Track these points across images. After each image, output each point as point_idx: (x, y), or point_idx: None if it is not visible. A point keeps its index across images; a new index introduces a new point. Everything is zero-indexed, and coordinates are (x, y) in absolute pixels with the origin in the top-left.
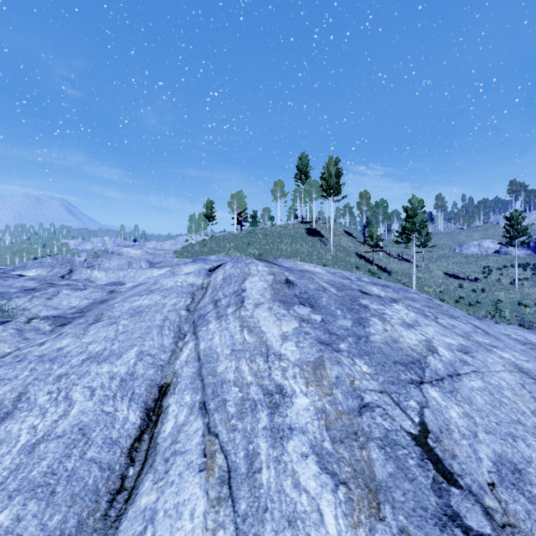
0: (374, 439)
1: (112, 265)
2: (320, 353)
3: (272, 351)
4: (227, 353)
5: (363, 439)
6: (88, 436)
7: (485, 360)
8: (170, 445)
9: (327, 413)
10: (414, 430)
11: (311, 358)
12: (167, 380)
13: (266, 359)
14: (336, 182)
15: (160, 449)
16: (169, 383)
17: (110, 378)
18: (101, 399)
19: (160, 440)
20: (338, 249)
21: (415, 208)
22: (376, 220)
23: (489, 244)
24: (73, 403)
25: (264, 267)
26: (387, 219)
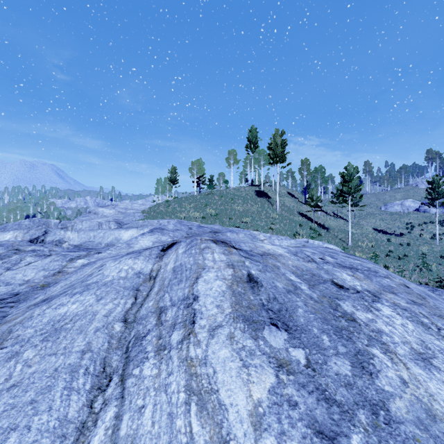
0: None
1: (84, 227)
2: None
3: None
4: None
5: None
6: None
7: None
8: None
9: None
10: None
11: None
12: None
13: None
14: (281, 152)
15: None
16: None
17: None
18: None
19: None
20: (283, 208)
21: (351, 174)
22: (315, 184)
23: (410, 203)
24: None
25: (221, 255)
26: (324, 182)
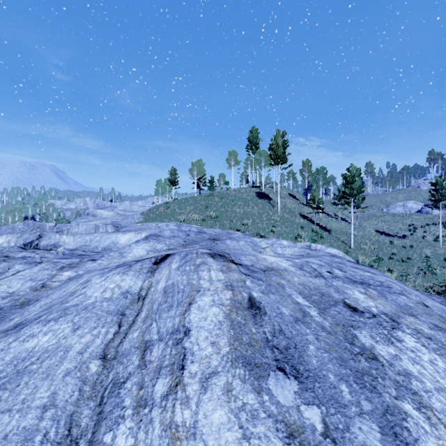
0: None
1: (80, 230)
2: None
3: None
4: None
5: None
6: None
7: None
8: None
9: None
10: None
11: None
12: None
13: None
14: (282, 153)
15: None
16: None
17: None
18: None
19: None
20: (285, 210)
21: (353, 176)
22: (317, 185)
23: (412, 204)
24: None
25: (218, 272)
26: (326, 184)
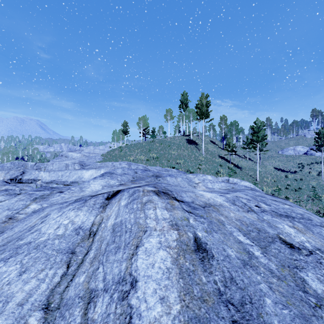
0: None
1: (54, 168)
2: None
3: None
4: None
5: None
6: None
7: None
8: None
9: None
10: None
11: None
12: None
13: None
14: (206, 110)
15: None
16: None
17: None
18: None
19: None
20: (207, 152)
21: (259, 127)
22: (231, 134)
23: (300, 148)
24: None
25: (163, 210)
26: (238, 133)
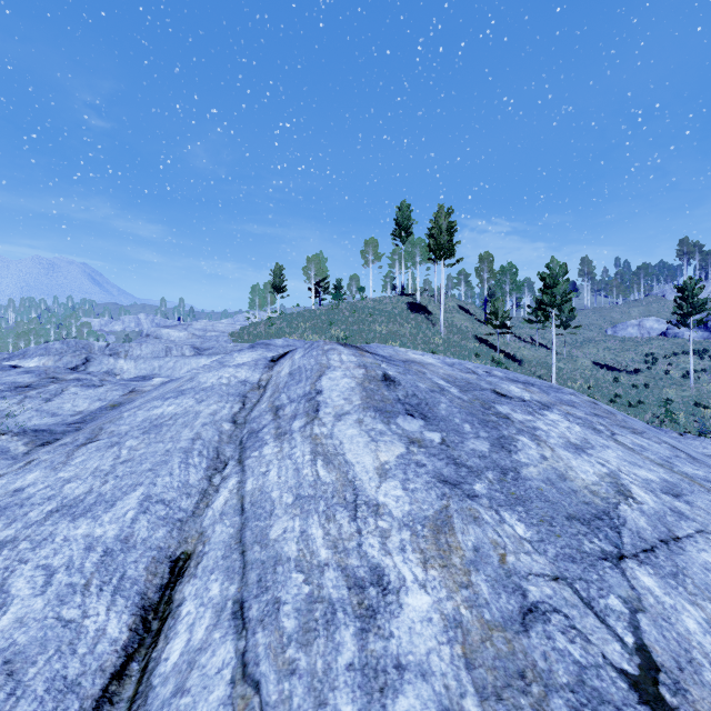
0: (559, 688)
1: (144, 353)
2: (443, 502)
3: (363, 498)
4: (288, 501)
5: (539, 689)
6: (18, 678)
7: (710, 509)
8: (171, 698)
9: (465, 627)
10: (629, 664)
11: (428, 512)
12: (188, 547)
13: (354, 514)
14: (448, 241)
15: (153, 702)
16: (190, 554)
17: (85, 547)
18: (61, 592)
19: (157, 679)
20: (451, 330)
21: (556, 275)
22: (502, 292)
23: (653, 323)
24: (8, 601)
25: (350, 356)
26: (516, 289)
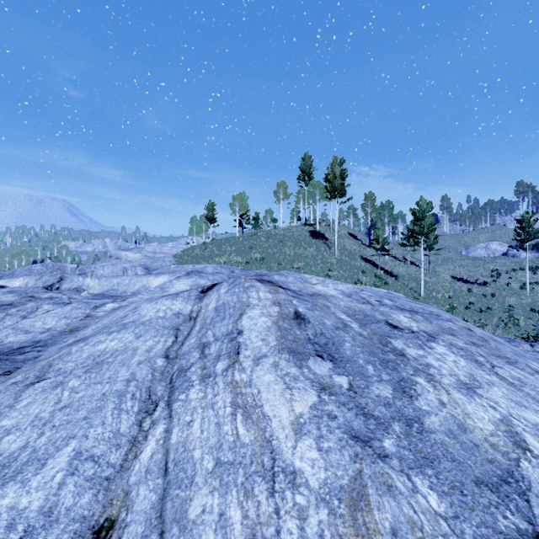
0: None
1: (106, 272)
2: (356, 465)
3: (280, 463)
4: (208, 466)
5: None
6: None
7: None
8: None
9: None
10: None
11: (343, 480)
12: (113, 511)
13: (271, 487)
14: (340, 184)
15: None
16: (113, 521)
17: (7, 525)
18: None
19: None
20: (343, 252)
21: (424, 211)
22: (381, 222)
23: (496, 246)
24: None
25: (267, 293)
26: (393, 221)
